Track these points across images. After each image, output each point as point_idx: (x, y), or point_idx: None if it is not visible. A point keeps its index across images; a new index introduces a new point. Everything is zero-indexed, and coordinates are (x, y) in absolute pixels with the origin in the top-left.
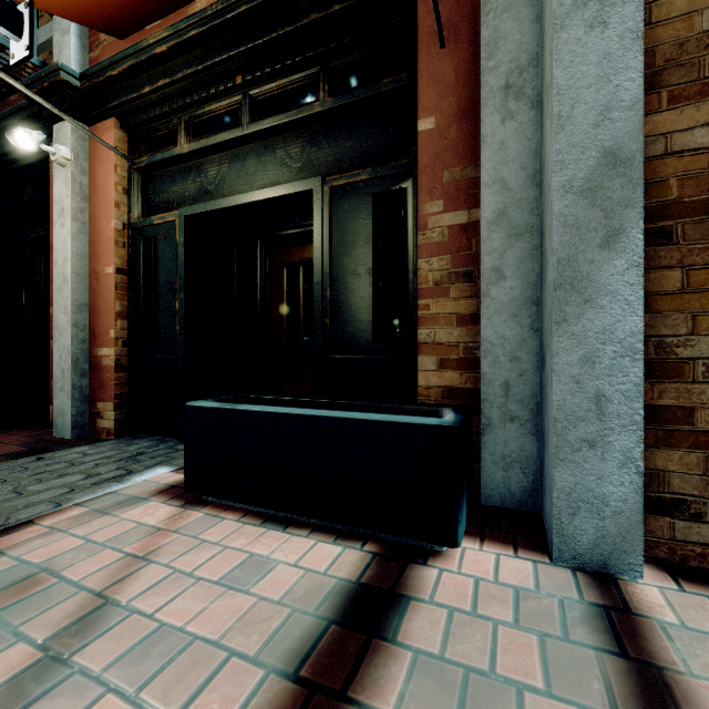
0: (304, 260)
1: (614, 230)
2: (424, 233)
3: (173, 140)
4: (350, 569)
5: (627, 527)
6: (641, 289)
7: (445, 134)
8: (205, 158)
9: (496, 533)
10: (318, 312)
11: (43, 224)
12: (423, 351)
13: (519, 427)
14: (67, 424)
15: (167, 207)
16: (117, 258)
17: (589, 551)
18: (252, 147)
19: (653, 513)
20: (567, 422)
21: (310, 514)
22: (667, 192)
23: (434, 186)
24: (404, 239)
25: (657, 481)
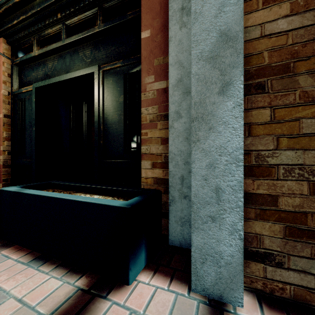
0: None
1: (226, 83)
2: (145, 93)
3: (32, 49)
4: (58, 301)
5: (234, 273)
6: (242, 120)
7: (155, 39)
8: (47, 58)
9: (167, 267)
10: (96, 137)
11: None
12: (144, 158)
13: (188, 201)
14: None
15: (30, 83)
16: (5, 109)
17: (212, 286)
18: (68, 52)
19: (253, 260)
20: (200, 204)
21: (55, 257)
22: (262, 60)
23: (150, 68)
24: (140, 98)
25: (256, 240)
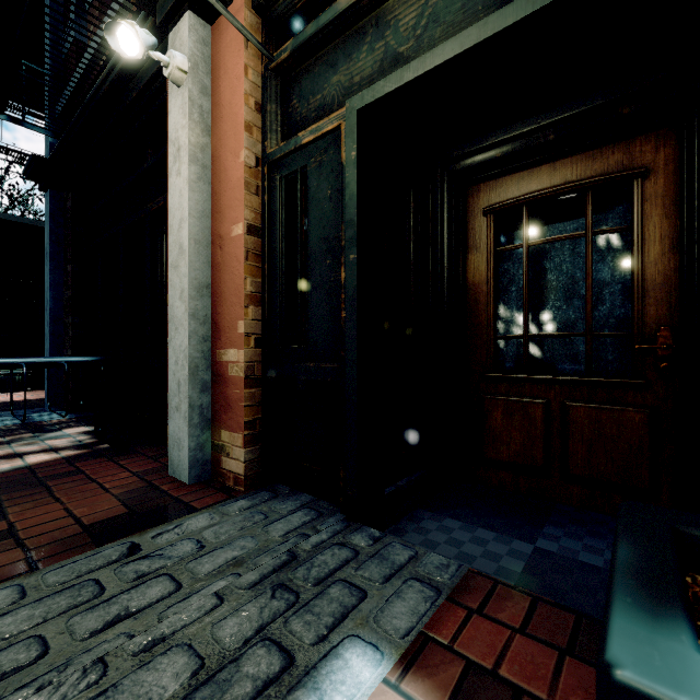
0: (533, 194)
1: None
2: None
3: None
4: None
5: None
6: None
7: None
8: None
9: None
10: None
11: (164, 193)
12: None
13: None
14: (183, 461)
15: (322, 115)
16: (248, 210)
17: None
18: None
19: None
20: None
21: None
22: None
23: None
24: None
25: None
